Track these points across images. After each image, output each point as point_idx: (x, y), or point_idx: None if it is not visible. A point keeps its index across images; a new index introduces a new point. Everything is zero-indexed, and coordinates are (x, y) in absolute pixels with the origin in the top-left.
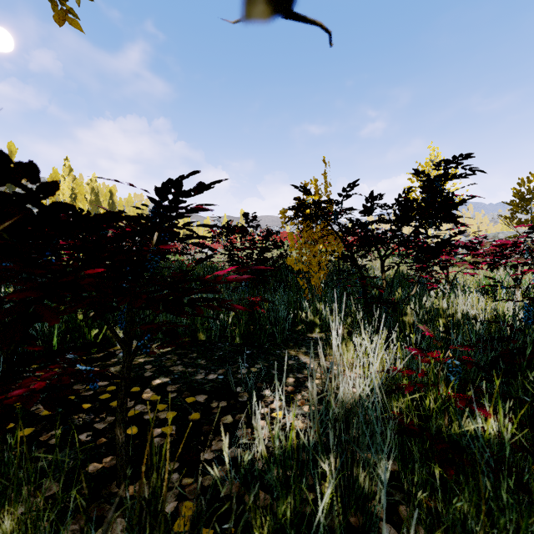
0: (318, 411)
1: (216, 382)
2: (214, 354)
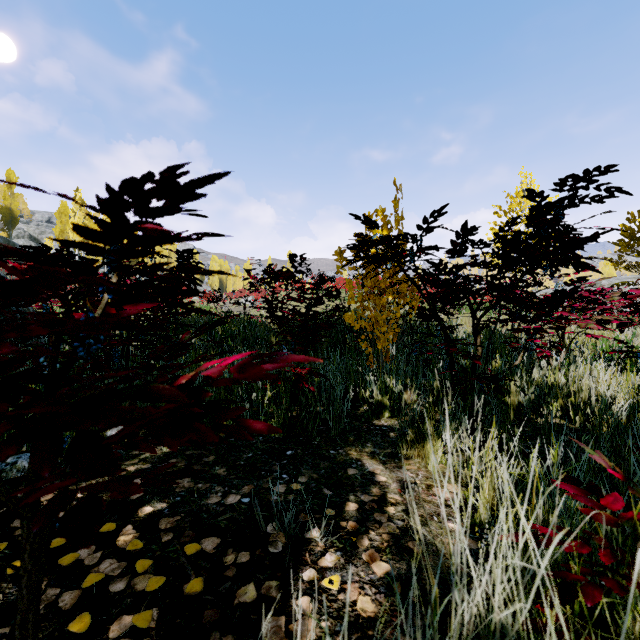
0: (397, 575)
1: (237, 511)
2: (240, 456)
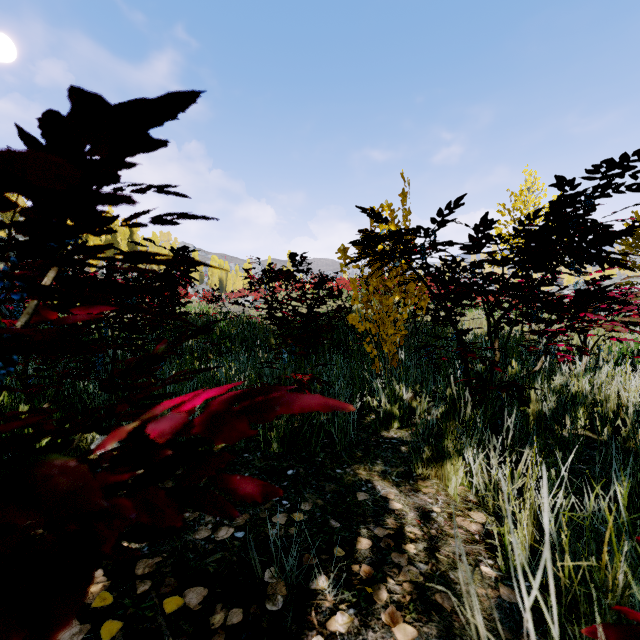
0: None
1: (229, 549)
2: None
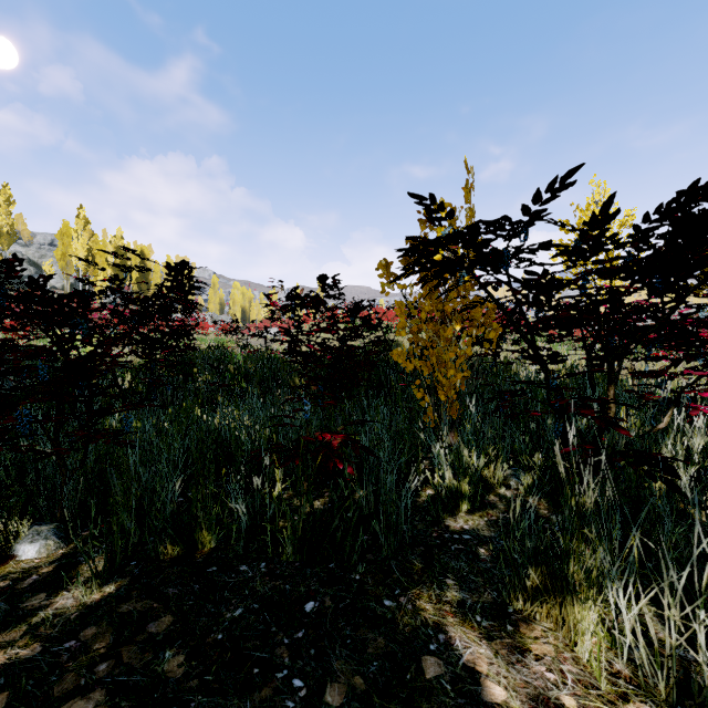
0: None
1: None
2: (220, 616)
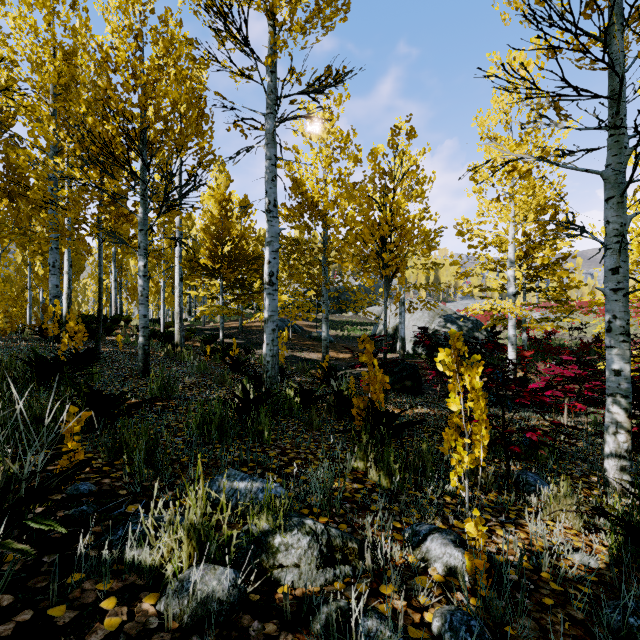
0: None
1: None
2: None
